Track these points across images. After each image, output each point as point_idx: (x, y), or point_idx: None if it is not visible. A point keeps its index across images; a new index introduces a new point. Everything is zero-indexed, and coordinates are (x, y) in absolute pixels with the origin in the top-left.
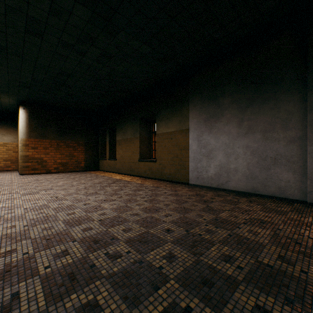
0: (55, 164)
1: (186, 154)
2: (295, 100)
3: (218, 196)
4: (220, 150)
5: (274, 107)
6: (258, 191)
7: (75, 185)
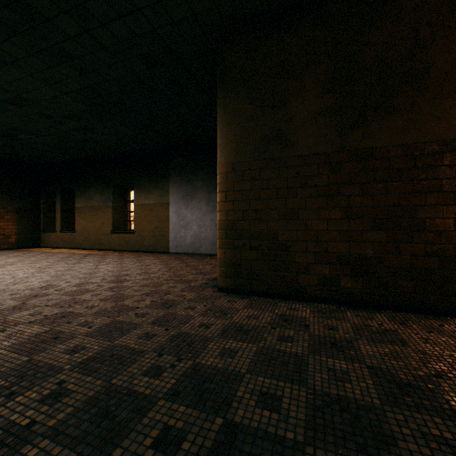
0: None
1: (166, 226)
2: None
3: (192, 257)
4: (195, 222)
5: None
6: None
7: (38, 260)
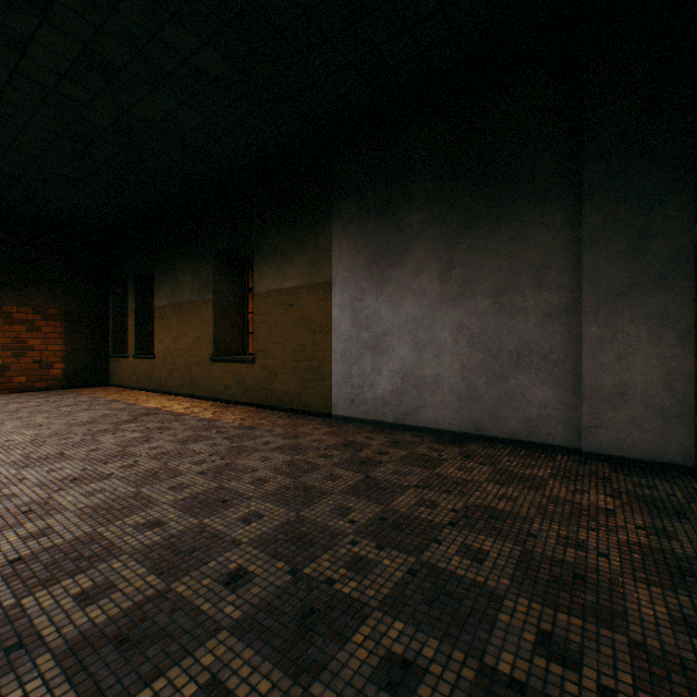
0: None
1: (325, 344)
2: (559, 224)
3: (397, 445)
4: (403, 334)
5: (516, 237)
6: (485, 429)
7: (5, 431)
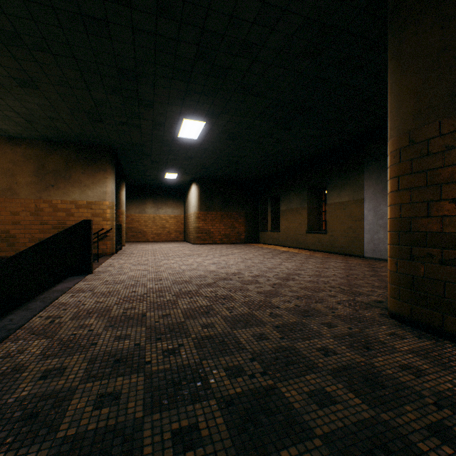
0: (220, 235)
1: (360, 226)
2: None
3: None
4: None
5: None
6: None
7: (249, 252)
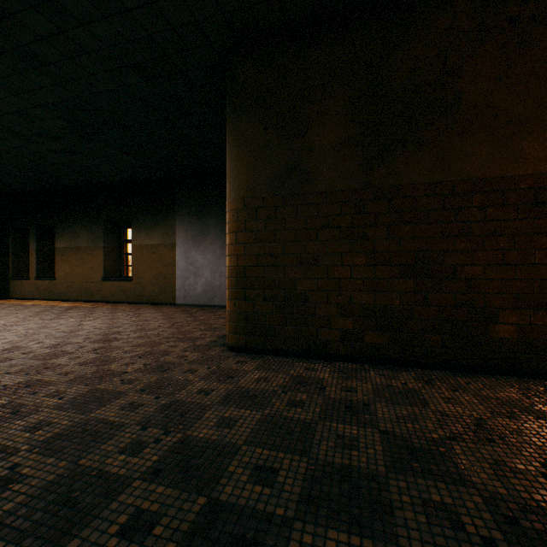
0: None
1: (172, 272)
2: None
3: (204, 310)
4: (207, 268)
5: None
6: None
7: (3, 315)
